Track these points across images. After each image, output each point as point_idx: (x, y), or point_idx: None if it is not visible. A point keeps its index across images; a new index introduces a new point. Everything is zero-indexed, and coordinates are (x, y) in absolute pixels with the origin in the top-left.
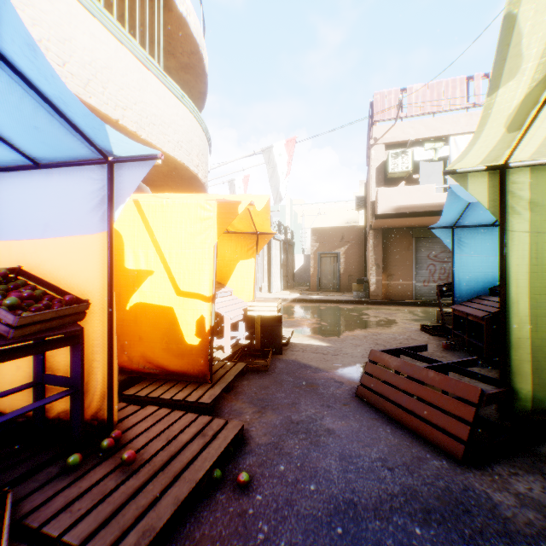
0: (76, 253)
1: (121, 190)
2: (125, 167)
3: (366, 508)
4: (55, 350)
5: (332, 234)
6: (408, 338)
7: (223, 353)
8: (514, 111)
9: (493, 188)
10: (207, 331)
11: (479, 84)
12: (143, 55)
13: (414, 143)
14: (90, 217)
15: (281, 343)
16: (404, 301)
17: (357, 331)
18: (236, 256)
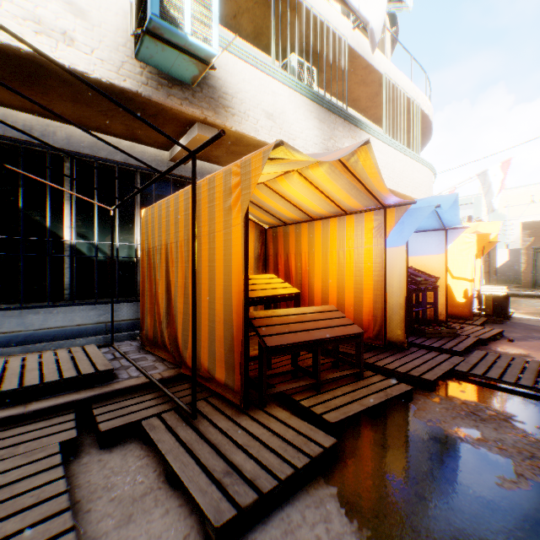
0: (428, 261)
1: (449, 239)
2: (451, 231)
3: None
4: (419, 294)
5: None
6: None
7: None
8: None
9: None
10: (469, 296)
11: None
12: (414, 155)
13: None
14: (435, 249)
15: (507, 313)
16: None
17: None
18: None
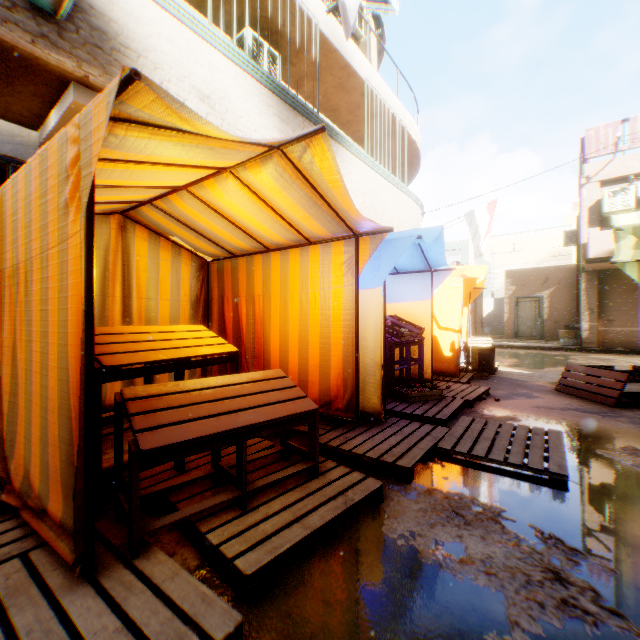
0: (414, 309)
1: (436, 283)
2: (438, 273)
3: (555, 408)
4: (404, 348)
5: (531, 276)
6: None
7: None
8: (632, 245)
9: (639, 270)
10: (456, 349)
11: None
12: (400, 184)
13: (638, 176)
14: (421, 294)
15: (493, 367)
16: (626, 349)
17: (559, 368)
18: None
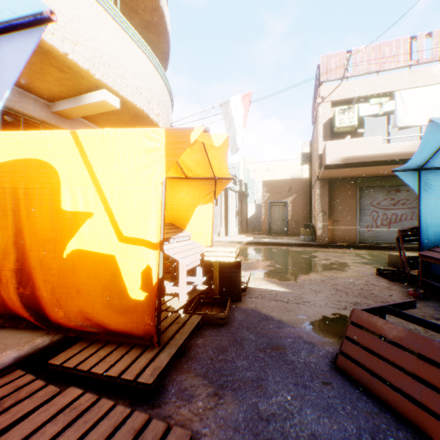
0: None
1: None
2: (4, 44)
3: None
4: None
5: (280, 185)
6: (366, 283)
7: (179, 301)
8: None
9: None
10: (154, 284)
11: (421, 43)
12: None
13: (358, 100)
14: None
15: (239, 290)
16: (349, 244)
17: (312, 274)
18: (195, 201)
